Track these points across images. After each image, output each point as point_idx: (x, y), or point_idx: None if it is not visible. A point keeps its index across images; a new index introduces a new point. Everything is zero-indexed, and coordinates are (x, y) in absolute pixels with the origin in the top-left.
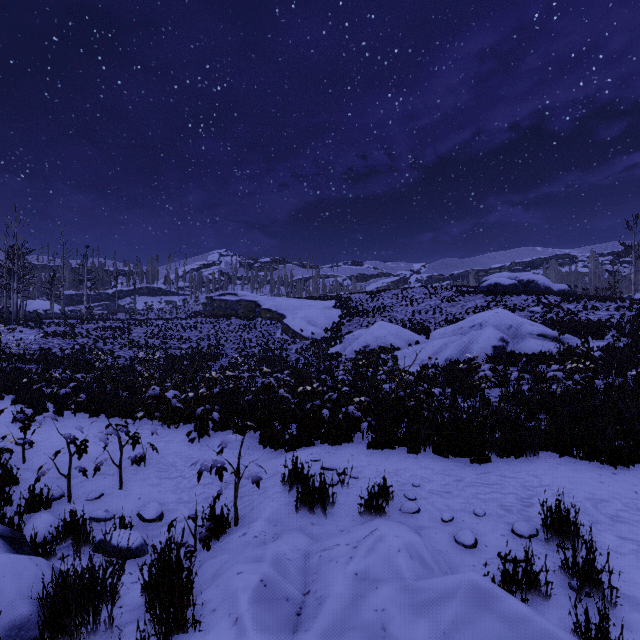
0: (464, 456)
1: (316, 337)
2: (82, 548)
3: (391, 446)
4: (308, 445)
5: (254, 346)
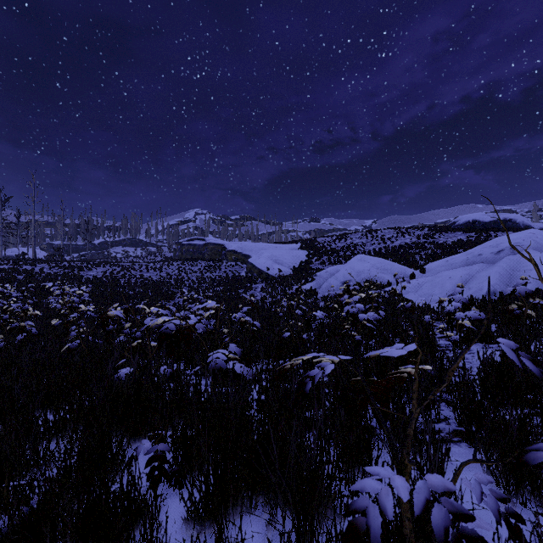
0: None
1: (283, 276)
2: None
3: None
4: None
5: (216, 285)
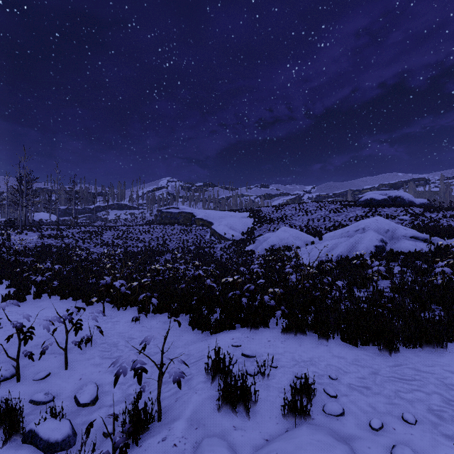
0: (371, 345)
1: (235, 239)
2: (13, 437)
3: (303, 333)
4: (230, 328)
5: (190, 245)
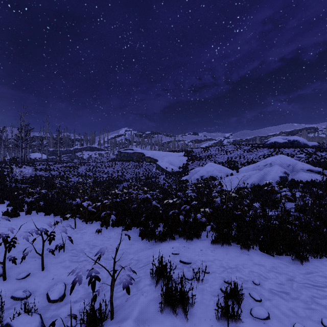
0: (285, 254)
1: (174, 171)
2: None
3: (228, 244)
4: (170, 239)
5: (141, 176)
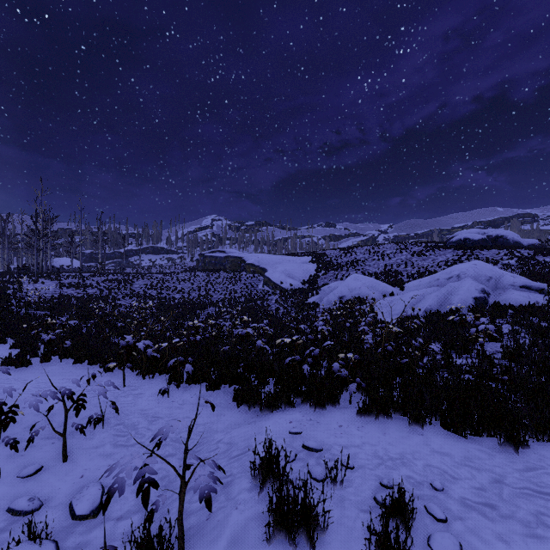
0: (486, 435)
1: (294, 289)
2: None
3: (387, 415)
4: (287, 406)
5: (238, 296)
